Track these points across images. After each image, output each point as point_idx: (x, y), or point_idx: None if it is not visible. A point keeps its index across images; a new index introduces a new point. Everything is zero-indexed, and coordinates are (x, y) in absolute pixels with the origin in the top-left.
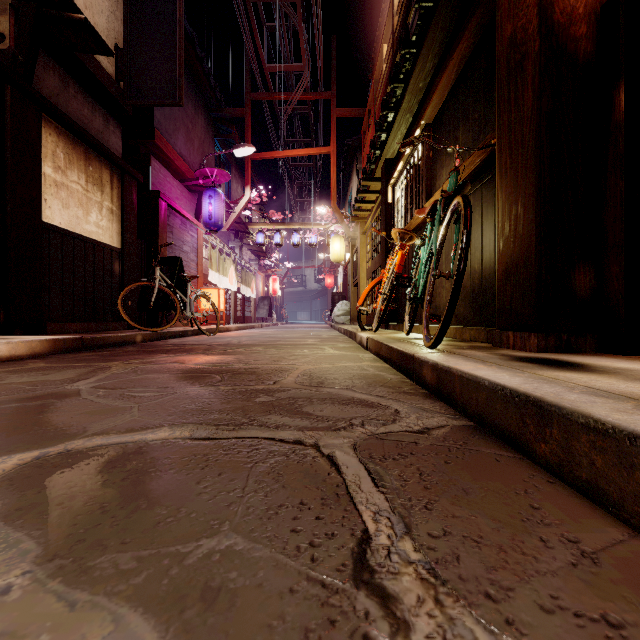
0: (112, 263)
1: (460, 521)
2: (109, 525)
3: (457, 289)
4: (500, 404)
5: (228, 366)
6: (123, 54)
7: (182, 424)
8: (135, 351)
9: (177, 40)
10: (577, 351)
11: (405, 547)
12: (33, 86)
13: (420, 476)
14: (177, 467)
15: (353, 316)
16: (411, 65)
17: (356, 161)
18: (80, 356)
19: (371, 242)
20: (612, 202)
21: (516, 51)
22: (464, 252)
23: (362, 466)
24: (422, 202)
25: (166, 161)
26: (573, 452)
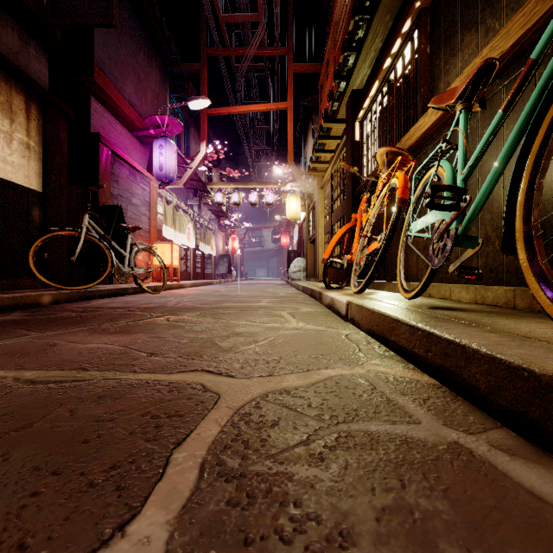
0: (28, 208)
1: None
2: None
3: None
4: None
5: (61, 383)
6: None
7: None
8: None
9: None
10: None
11: None
12: None
13: None
14: None
15: (309, 272)
16: None
17: (312, 121)
18: None
19: (331, 193)
20: None
21: None
22: None
23: None
24: (412, 120)
25: (112, 107)
26: None
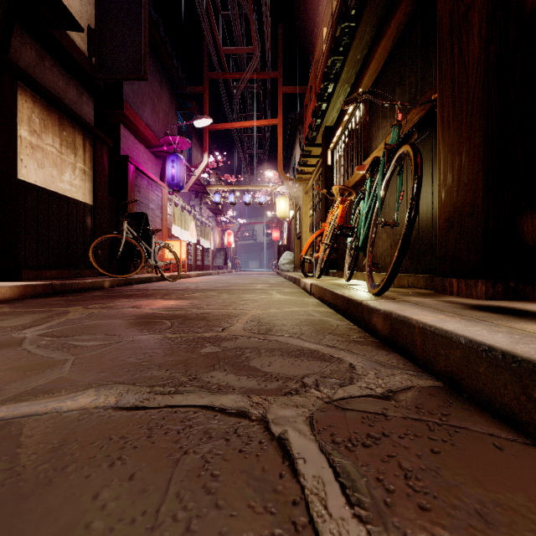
0: (84, 217)
1: None
2: None
3: (408, 236)
4: (485, 367)
5: (181, 311)
6: (95, 34)
7: (112, 385)
8: (100, 296)
9: (142, 21)
10: (525, 298)
11: None
12: (11, 58)
13: (406, 480)
14: (79, 461)
15: (296, 264)
16: (350, 38)
17: (299, 132)
18: (47, 301)
19: (312, 200)
20: None
21: (460, 4)
22: (416, 198)
23: (324, 459)
24: (359, 162)
25: (134, 130)
26: None
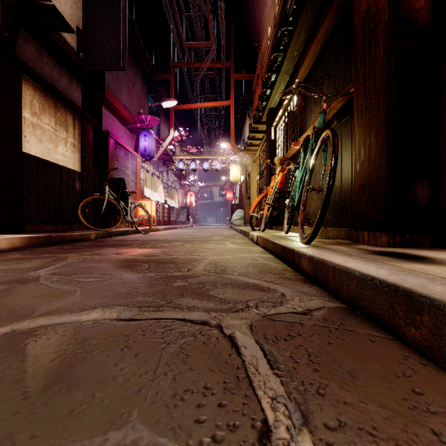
0: (74, 182)
1: (352, 409)
2: (25, 414)
3: (327, 199)
4: (370, 291)
5: (155, 257)
6: (82, 33)
7: (112, 306)
8: (89, 245)
9: (121, 23)
10: (417, 246)
11: (304, 442)
12: (16, 54)
13: (309, 357)
14: (101, 348)
15: (246, 220)
16: (288, 39)
17: (248, 111)
18: (48, 249)
19: (259, 168)
20: (445, 133)
21: (370, 21)
22: (333, 171)
23: (258, 347)
24: (296, 138)
25: (114, 110)
26: (445, 339)
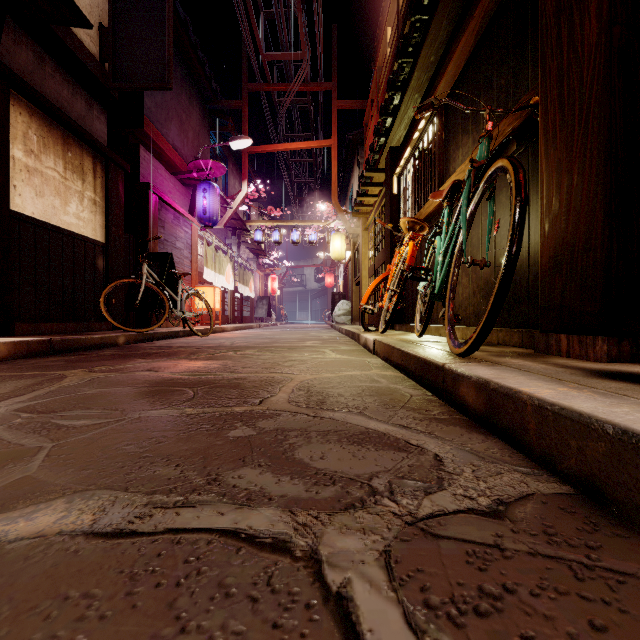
0: (95, 258)
1: None
2: None
3: (508, 277)
4: None
5: (209, 376)
6: (108, 33)
7: (94, 491)
8: (110, 355)
9: (166, 18)
10: None
11: None
12: (1, 60)
13: None
14: None
15: (354, 316)
16: (422, 35)
17: (357, 156)
18: (42, 362)
19: (374, 238)
20: None
21: None
22: (519, 226)
23: None
24: (433, 189)
25: (158, 152)
26: None
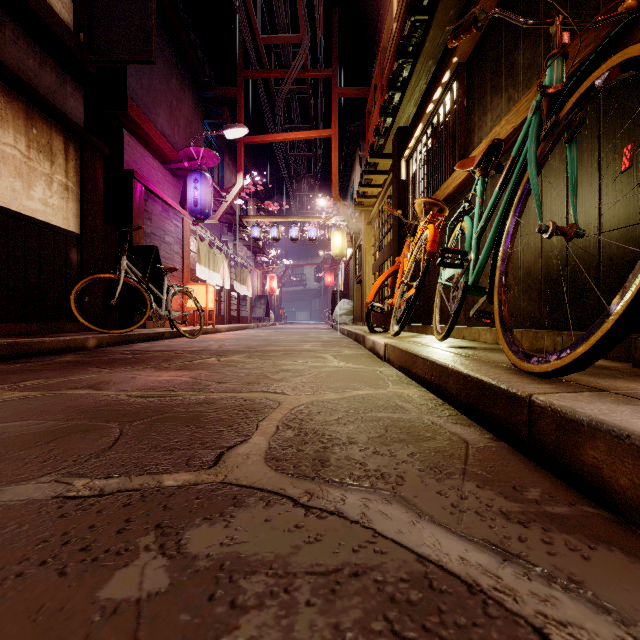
0: (67, 250)
1: None
2: None
3: None
4: None
5: (164, 397)
6: None
7: None
8: (64, 363)
9: None
10: None
11: None
12: None
13: None
14: None
15: (356, 316)
16: None
17: (359, 148)
18: None
19: (378, 231)
20: None
21: None
22: None
23: None
24: (452, 168)
25: (144, 139)
26: None
